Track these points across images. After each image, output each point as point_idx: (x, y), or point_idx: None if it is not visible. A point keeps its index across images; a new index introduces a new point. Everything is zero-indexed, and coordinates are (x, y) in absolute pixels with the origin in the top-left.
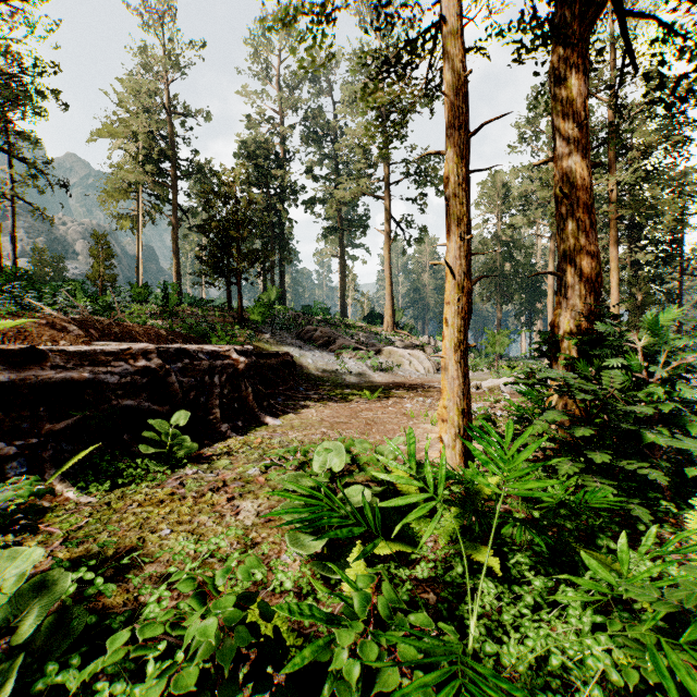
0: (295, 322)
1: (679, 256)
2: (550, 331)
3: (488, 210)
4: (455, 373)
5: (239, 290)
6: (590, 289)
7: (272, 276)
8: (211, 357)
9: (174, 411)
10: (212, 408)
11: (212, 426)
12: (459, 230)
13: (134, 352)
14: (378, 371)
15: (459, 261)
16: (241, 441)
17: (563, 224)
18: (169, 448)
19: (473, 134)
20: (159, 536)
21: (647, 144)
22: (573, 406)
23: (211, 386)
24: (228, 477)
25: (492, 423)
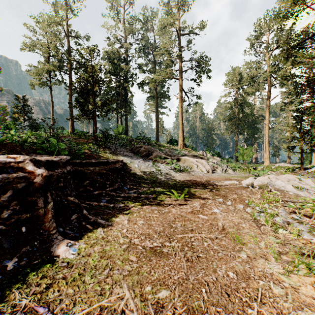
0: (131, 143)
1: None
2: None
3: (231, 87)
4: None
5: (94, 122)
6: None
7: (121, 120)
8: None
9: None
10: None
11: None
12: None
13: None
14: (178, 172)
15: None
16: None
17: None
18: None
19: None
20: None
21: None
22: None
23: None
24: None
25: None
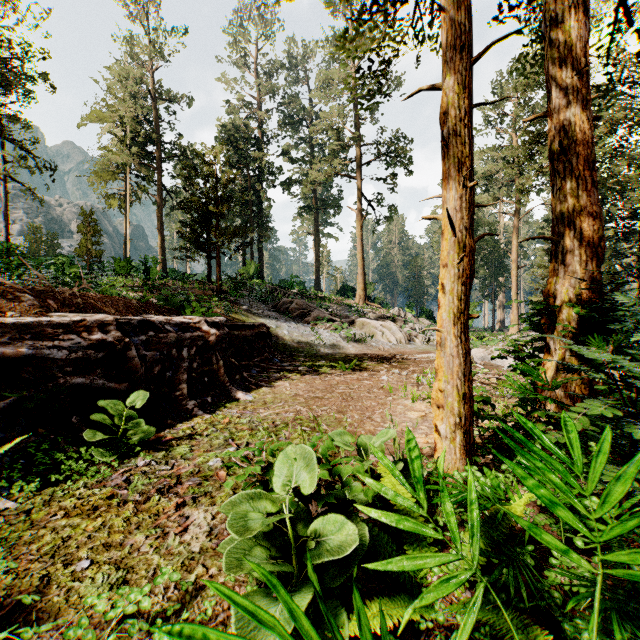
0: (272, 295)
1: (638, 232)
2: (545, 301)
3: None
4: (455, 349)
5: (217, 263)
6: (592, 254)
7: (251, 251)
8: (180, 329)
9: (134, 388)
10: (179, 384)
11: (178, 403)
12: (459, 176)
13: (88, 324)
14: (352, 342)
15: (459, 214)
16: (207, 421)
17: (560, 184)
18: (123, 431)
19: (477, 58)
20: (72, 572)
21: (613, 121)
22: (573, 384)
23: (179, 359)
24: (184, 471)
25: (491, 406)
